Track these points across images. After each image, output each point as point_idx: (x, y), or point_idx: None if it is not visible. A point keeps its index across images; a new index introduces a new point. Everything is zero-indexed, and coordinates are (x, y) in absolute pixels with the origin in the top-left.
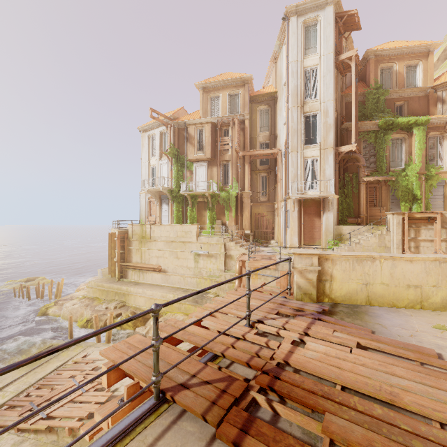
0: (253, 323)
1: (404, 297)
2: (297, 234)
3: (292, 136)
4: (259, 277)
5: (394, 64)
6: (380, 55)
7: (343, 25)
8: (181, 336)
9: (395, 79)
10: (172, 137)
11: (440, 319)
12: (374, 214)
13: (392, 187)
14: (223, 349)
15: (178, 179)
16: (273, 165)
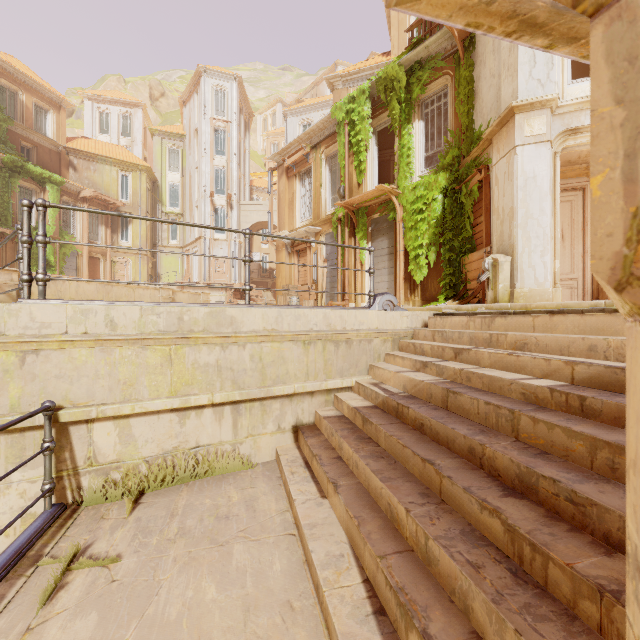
0: None
1: None
2: None
3: None
4: None
5: (20, 91)
6: (1, 66)
7: None
8: None
9: (22, 111)
10: None
11: None
12: None
13: None
14: None
15: None
16: None
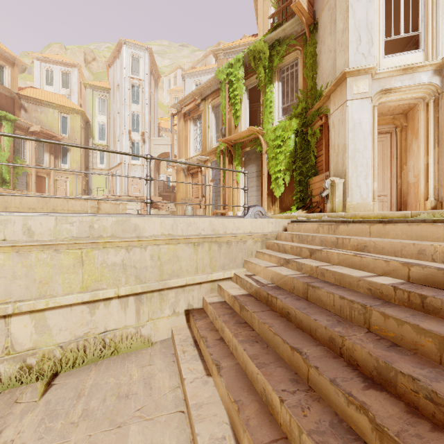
0: None
1: None
2: None
3: None
4: None
5: None
6: None
7: None
8: None
9: None
10: None
11: None
12: None
13: None
14: None
15: None
16: None
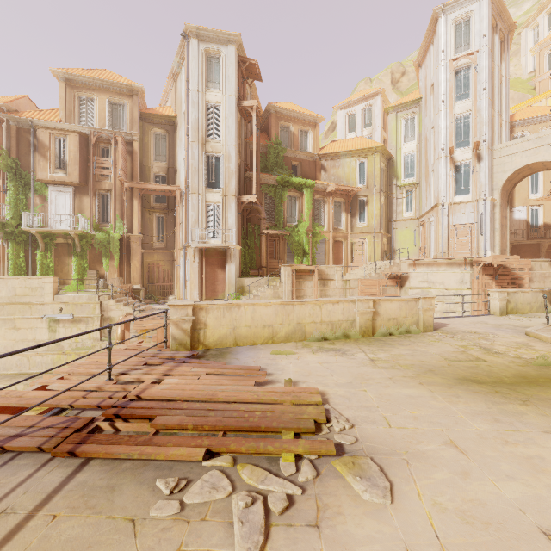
0: (115, 377)
1: (262, 335)
2: (198, 287)
3: (193, 175)
4: (148, 341)
5: (291, 125)
6: (280, 112)
7: (247, 71)
8: (17, 402)
9: (292, 139)
10: (4, 138)
11: (280, 348)
12: (273, 267)
13: (288, 241)
14: (72, 401)
15: (17, 206)
16: (172, 205)
